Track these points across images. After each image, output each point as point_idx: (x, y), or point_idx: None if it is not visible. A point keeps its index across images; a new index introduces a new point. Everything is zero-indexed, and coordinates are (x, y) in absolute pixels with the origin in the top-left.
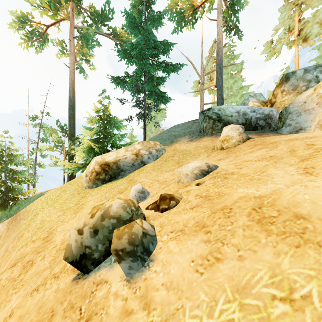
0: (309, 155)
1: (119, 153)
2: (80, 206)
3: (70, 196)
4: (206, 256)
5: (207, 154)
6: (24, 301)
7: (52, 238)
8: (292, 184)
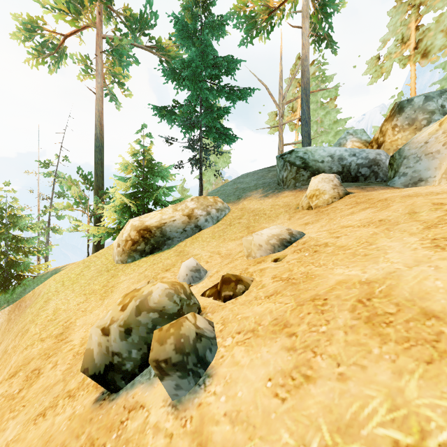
0: (438, 220)
1: (165, 213)
2: (109, 289)
3: (96, 275)
4: (290, 372)
5: (288, 216)
6: (25, 431)
7: (68, 335)
8: (416, 263)
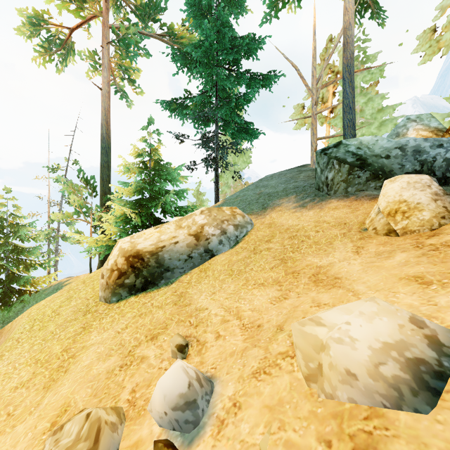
0: None
1: (165, 232)
2: (66, 361)
3: (70, 318)
4: None
5: (353, 245)
6: None
7: None
8: None
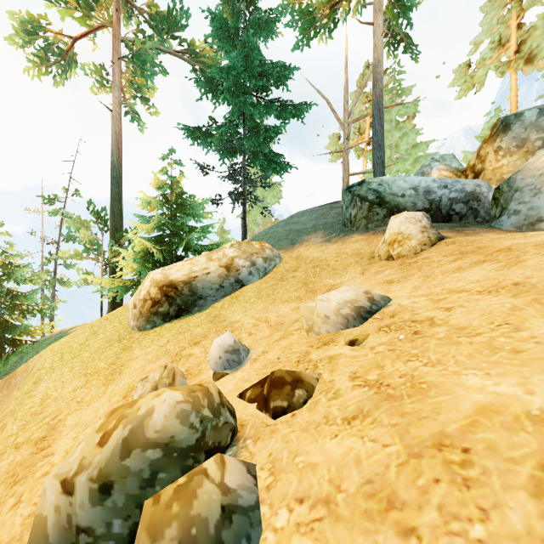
0: None
1: (196, 264)
2: (117, 369)
3: (104, 346)
4: None
5: (361, 268)
6: None
7: (52, 442)
8: None
